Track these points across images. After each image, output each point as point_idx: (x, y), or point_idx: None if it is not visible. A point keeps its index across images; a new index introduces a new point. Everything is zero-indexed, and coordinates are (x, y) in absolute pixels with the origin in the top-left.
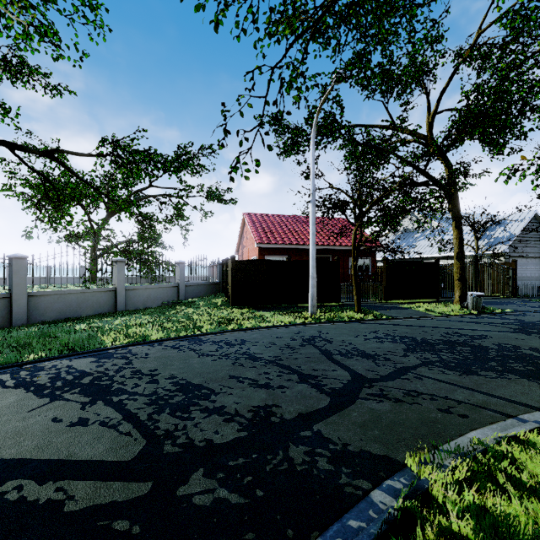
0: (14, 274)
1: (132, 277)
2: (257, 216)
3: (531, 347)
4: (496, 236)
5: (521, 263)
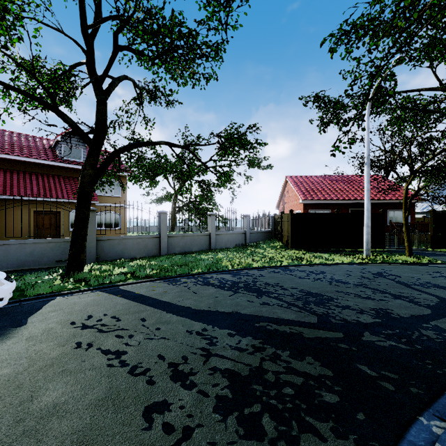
0: (162, 223)
1: (218, 225)
2: (298, 178)
3: None
4: None
5: None
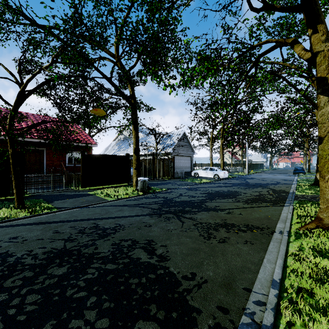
0: None
1: None
2: None
3: (148, 239)
4: (167, 143)
5: (178, 159)
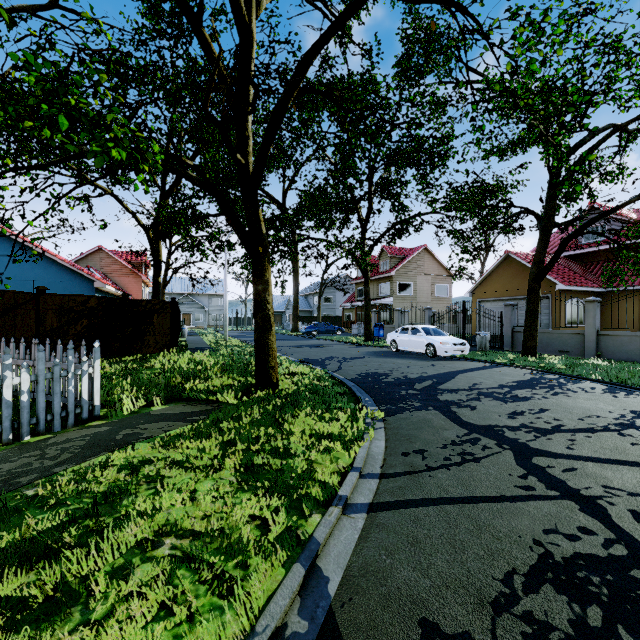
0: None
1: None
2: None
3: None
4: None
5: None
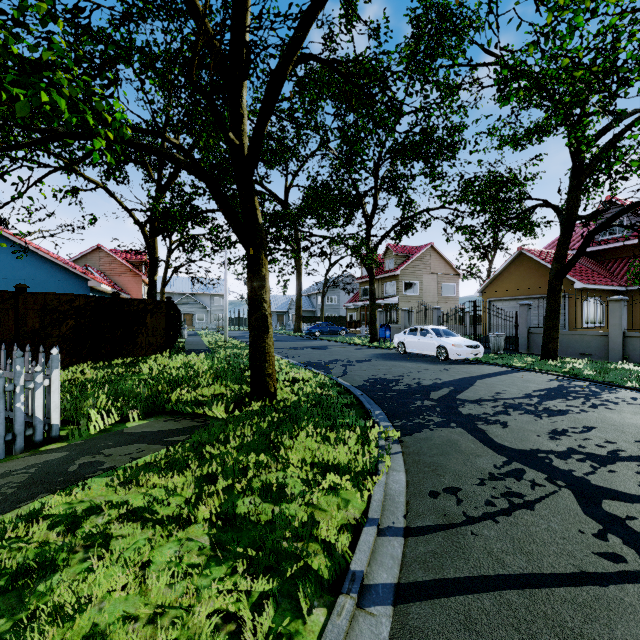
0: None
1: None
2: None
3: None
4: None
5: None
